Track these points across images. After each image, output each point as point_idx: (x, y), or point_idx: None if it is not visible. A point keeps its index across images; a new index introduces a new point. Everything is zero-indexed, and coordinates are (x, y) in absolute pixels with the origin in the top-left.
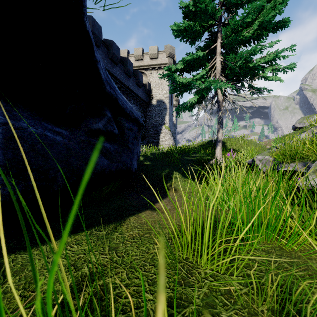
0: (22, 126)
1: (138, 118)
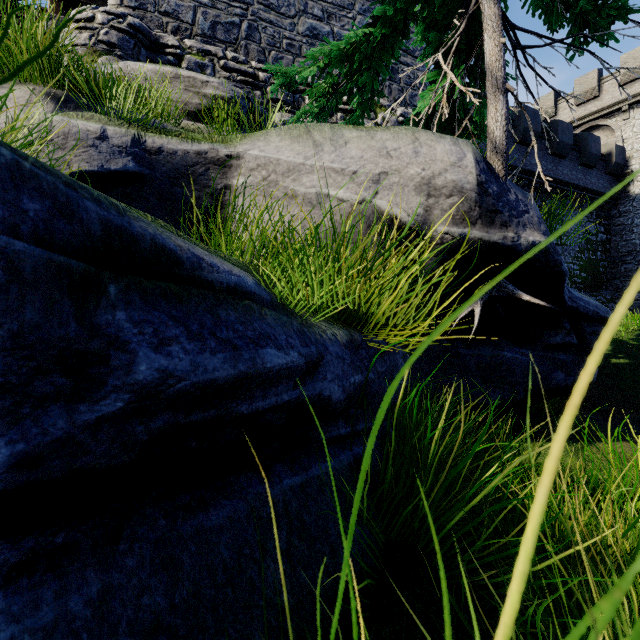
0: (505, 354)
1: (606, 317)
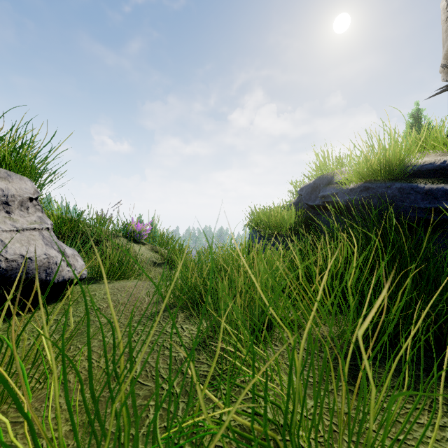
0: None
1: None
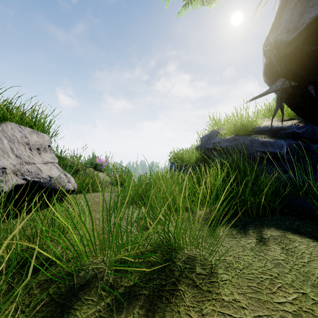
0: None
1: None
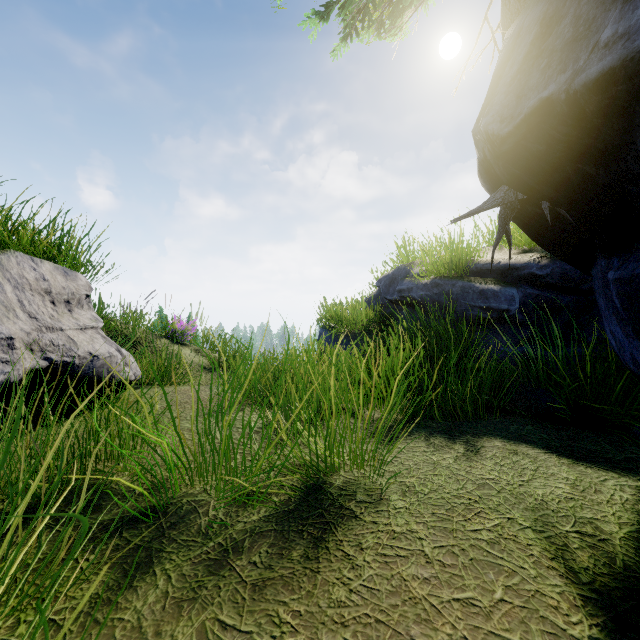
0: None
1: None
